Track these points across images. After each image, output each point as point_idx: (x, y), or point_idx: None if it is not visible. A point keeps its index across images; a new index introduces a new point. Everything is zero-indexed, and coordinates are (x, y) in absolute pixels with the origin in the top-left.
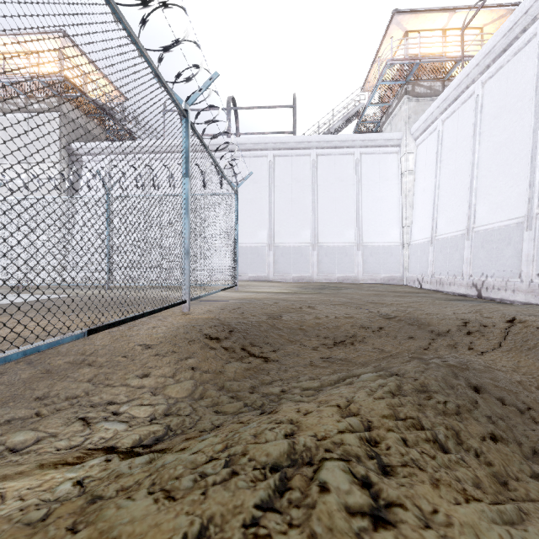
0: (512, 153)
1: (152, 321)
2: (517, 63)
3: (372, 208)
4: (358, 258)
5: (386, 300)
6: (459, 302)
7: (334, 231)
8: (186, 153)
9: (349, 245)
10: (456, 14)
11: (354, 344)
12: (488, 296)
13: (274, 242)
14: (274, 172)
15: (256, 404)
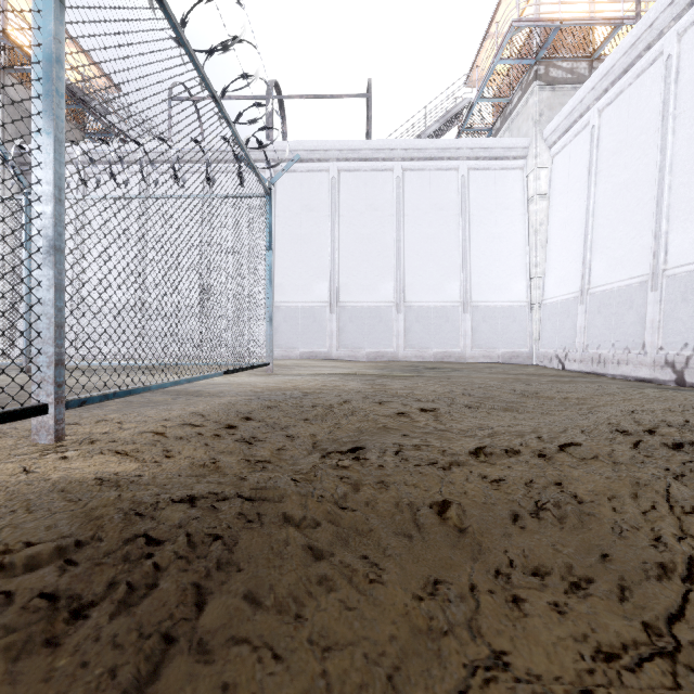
0: None
1: None
2: None
3: (485, 250)
4: (465, 325)
5: (549, 390)
6: None
7: (429, 284)
8: None
9: (452, 305)
10: None
11: None
12: None
13: (339, 300)
14: (338, 194)
15: None
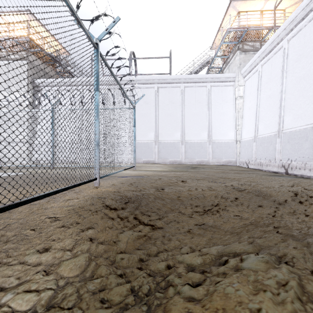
0: (308, 83)
1: (69, 194)
2: (311, 26)
3: (218, 119)
4: (209, 150)
5: (230, 176)
6: (278, 177)
7: (195, 133)
8: (97, 74)
9: (204, 141)
10: (269, 1)
11: (219, 212)
12: (292, 173)
13: (158, 139)
14: (158, 97)
15: (143, 291)
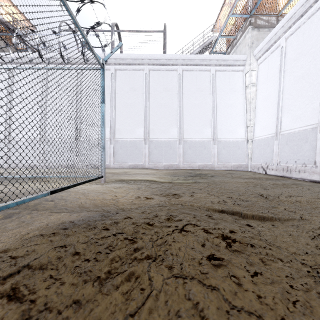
0: None
1: None
2: None
3: (224, 112)
4: (214, 151)
5: (283, 194)
6: None
7: (196, 129)
8: None
9: (207, 140)
10: None
11: None
12: None
13: (149, 137)
14: (149, 82)
15: None
